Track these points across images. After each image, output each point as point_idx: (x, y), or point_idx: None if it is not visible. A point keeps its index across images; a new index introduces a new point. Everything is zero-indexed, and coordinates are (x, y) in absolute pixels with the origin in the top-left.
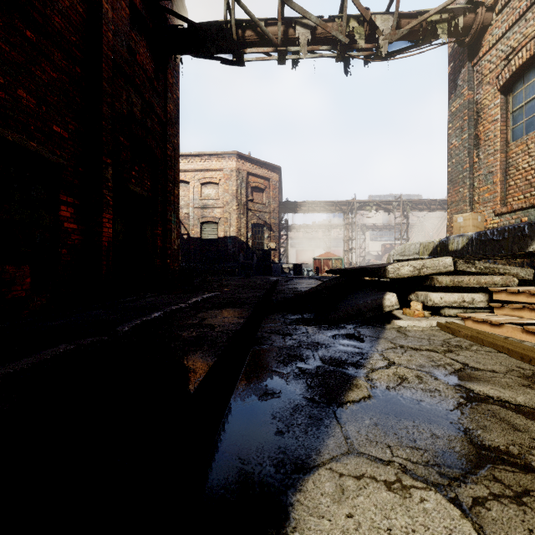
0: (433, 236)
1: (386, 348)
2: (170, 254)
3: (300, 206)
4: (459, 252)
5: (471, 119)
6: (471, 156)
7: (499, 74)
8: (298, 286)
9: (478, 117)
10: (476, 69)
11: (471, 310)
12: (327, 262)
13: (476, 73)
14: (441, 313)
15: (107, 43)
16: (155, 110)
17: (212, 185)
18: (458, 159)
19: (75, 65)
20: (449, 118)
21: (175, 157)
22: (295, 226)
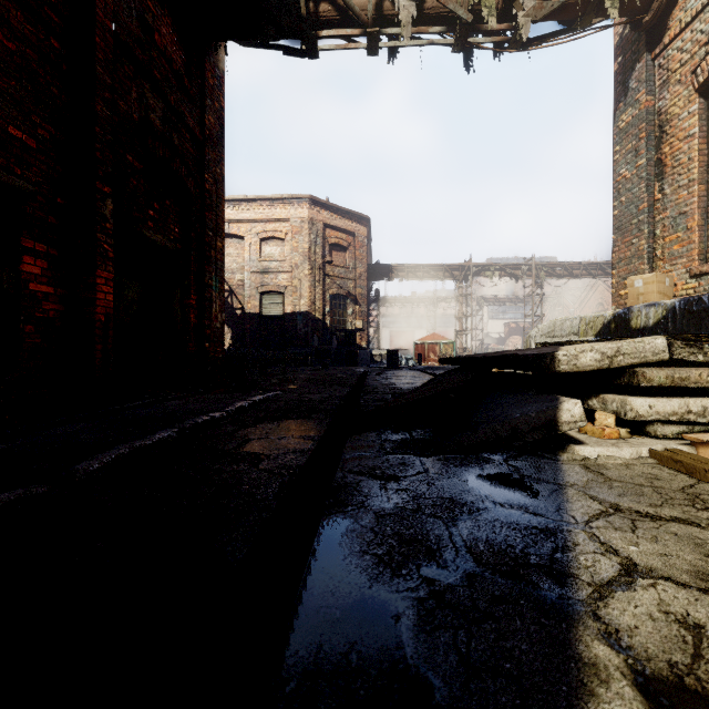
0: (574, 312)
1: (591, 514)
2: (209, 335)
3: (396, 270)
4: (650, 331)
5: (650, 137)
6: (650, 191)
7: (696, 67)
8: (395, 381)
9: (662, 133)
10: (658, 64)
11: (702, 427)
12: (433, 348)
13: (658, 68)
14: (648, 432)
15: (104, 7)
16: (185, 122)
17: (276, 242)
18: (630, 196)
19: (50, 36)
20: (615, 137)
21: (217, 194)
22: (389, 299)
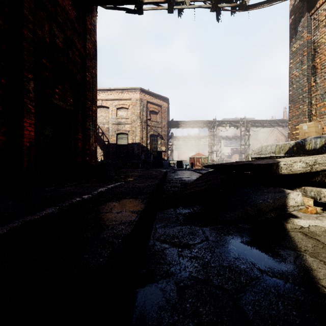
0: (263, 143)
1: None
2: (88, 153)
3: (181, 123)
4: (317, 151)
5: (309, 55)
6: (309, 82)
7: None
8: (181, 176)
9: (315, 52)
10: (313, 18)
11: None
12: (198, 160)
13: (313, 20)
14: None
15: None
16: (75, 45)
17: (124, 109)
18: (298, 84)
19: None
20: (290, 56)
21: (93, 83)
22: (177, 137)
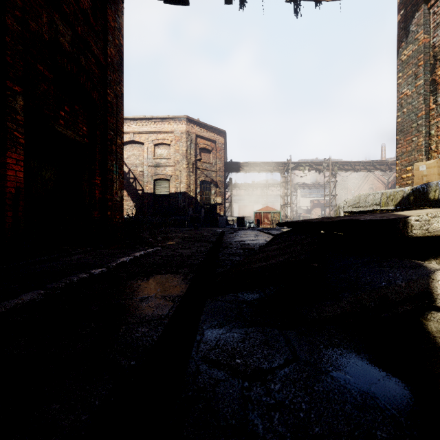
0: (354, 193)
1: None
2: (111, 206)
3: (243, 166)
4: None
5: (426, 65)
6: (426, 103)
7: None
8: (244, 238)
9: (436, 61)
10: (432, 11)
11: None
12: (266, 215)
13: (432, 15)
14: None
15: None
16: (91, 49)
17: (164, 146)
18: (411, 107)
19: None
20: (398, 67)
21: (117, 105)
22: (238, 185)
